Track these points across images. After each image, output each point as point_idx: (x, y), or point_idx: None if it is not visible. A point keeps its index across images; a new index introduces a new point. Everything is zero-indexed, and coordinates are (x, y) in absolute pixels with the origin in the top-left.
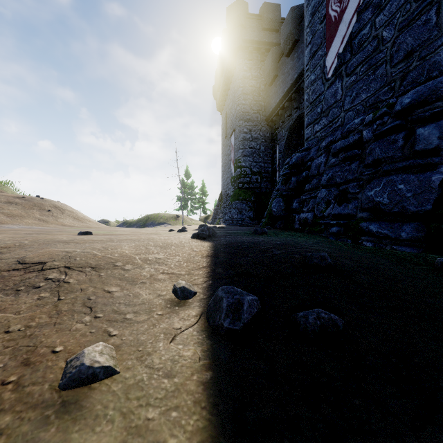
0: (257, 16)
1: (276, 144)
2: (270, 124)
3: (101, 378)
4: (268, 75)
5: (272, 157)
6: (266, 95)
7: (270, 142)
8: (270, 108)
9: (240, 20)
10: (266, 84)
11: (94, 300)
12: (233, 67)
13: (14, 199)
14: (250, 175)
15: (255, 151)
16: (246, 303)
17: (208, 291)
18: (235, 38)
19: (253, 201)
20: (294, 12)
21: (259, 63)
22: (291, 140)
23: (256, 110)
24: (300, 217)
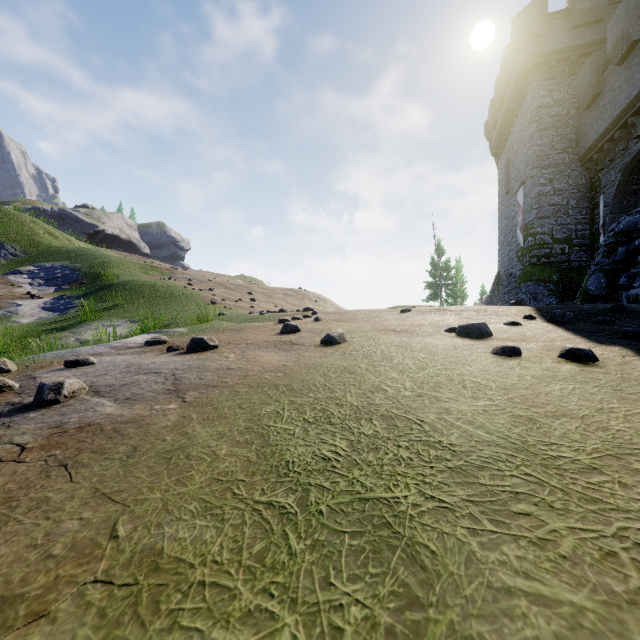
0: (562, 12)
1: (598, 193)
2: (587, 166)
3: (519, 325)
4: (582, 95)
5: (591, 214)
6: (579, 123)
7: (587, 191)
8: (586, 142)
9: (534, 30)
10: (579, 107)
11: (489, 318)
12: (521, 94)
13: (287, 291)
14: (551, 244)
15: (558, 209)
16: (567, 314)
17: (542, 318)
18: (525, 57)
19: (556, 282)
20: (631, 1)
21: (567, 78)
22: (626, 186)
23: (561, 149)
24: (628, 294)
